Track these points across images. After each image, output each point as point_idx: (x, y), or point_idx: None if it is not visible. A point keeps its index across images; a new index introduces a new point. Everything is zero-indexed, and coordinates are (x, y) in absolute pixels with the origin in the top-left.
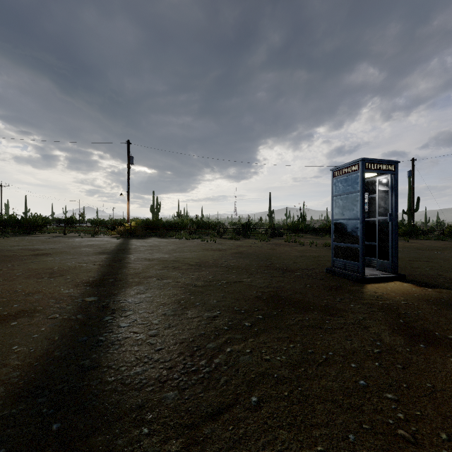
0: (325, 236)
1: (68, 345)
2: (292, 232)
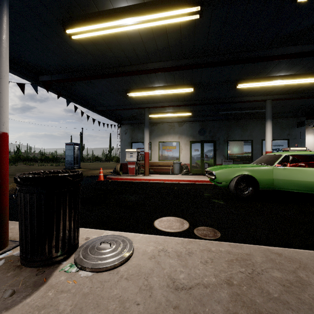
0: (42, 163)
1: None
2: (15, 161)
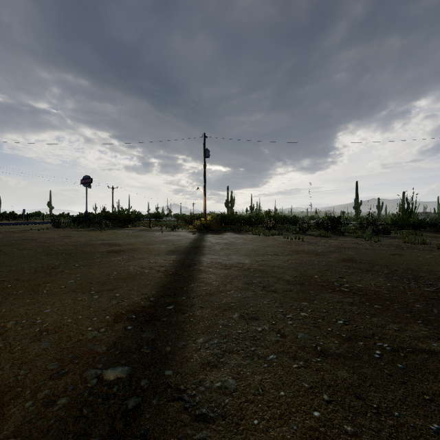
0: None
1: None
2: (398, 227)
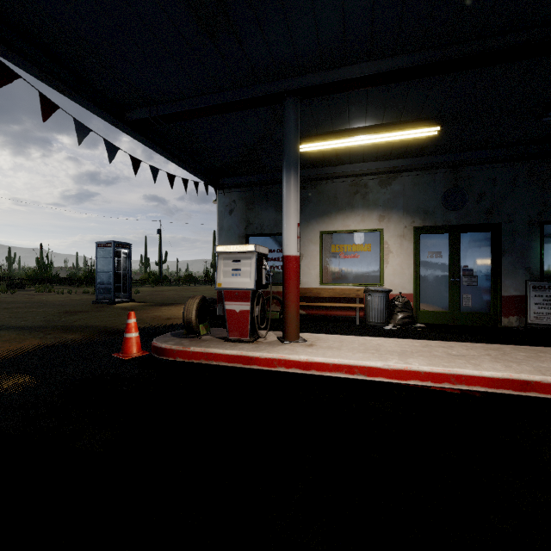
0: (81, 286)
1: None
2: (34, 282)
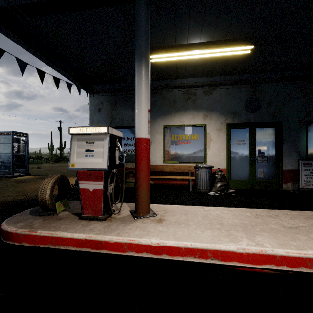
0: None
1: None
2: None
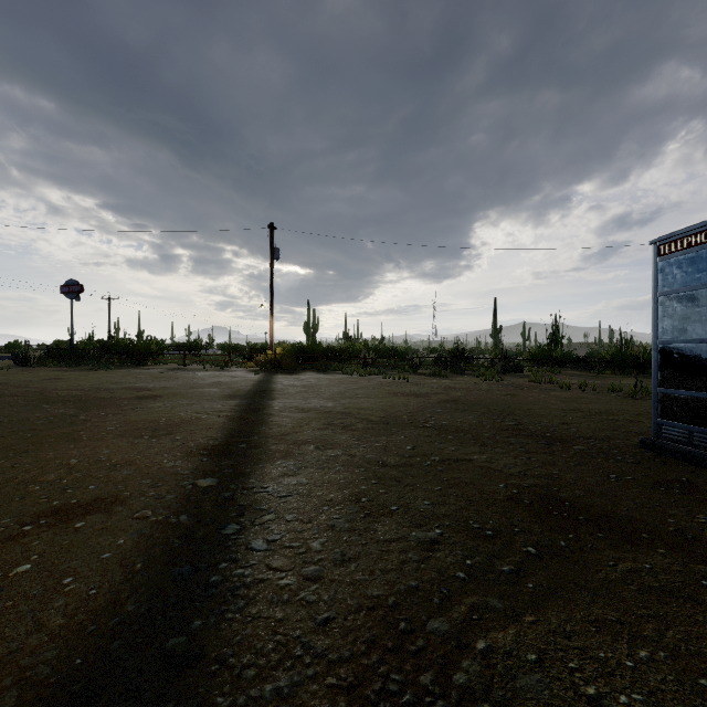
0: (604, 373)
1: (155, 584)
2: (538, 364)
